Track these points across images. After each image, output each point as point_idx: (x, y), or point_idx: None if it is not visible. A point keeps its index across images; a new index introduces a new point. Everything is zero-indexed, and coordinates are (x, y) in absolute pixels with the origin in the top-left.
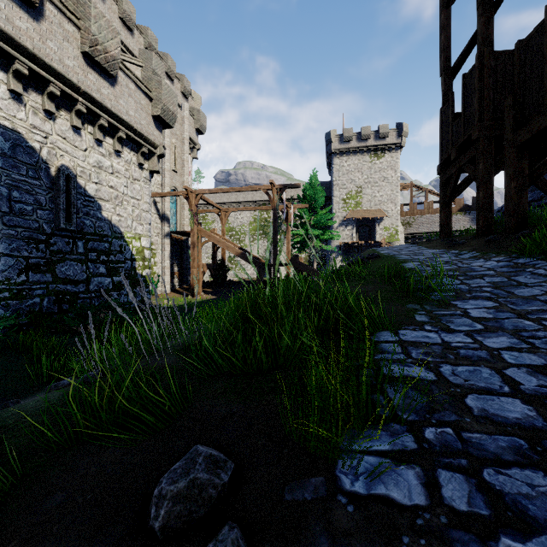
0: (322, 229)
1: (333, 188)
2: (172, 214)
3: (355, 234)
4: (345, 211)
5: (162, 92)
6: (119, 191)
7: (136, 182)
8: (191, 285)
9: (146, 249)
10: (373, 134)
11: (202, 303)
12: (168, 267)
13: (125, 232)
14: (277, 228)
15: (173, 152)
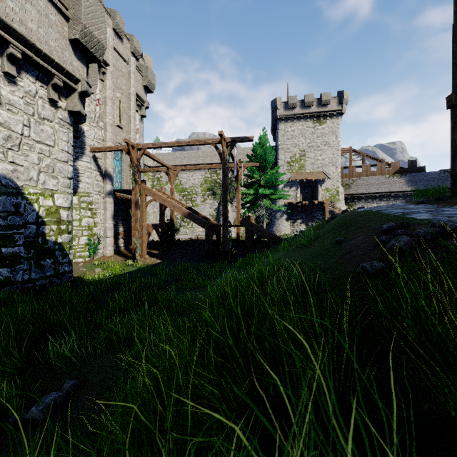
0: (272, 189)
1: (279, 152)
2: (116, 172)
3: (298, 195)
4: (290, 173)
5: (82, 9)
6: (13, 130)
7: (45, 122)
8: (133, 248)
9: (63, 209)
10: (315, 101)
11: (138, 273)
12: (111, 227)
13: (25, 186)
14: (227, 186)
15: (118, 107)
